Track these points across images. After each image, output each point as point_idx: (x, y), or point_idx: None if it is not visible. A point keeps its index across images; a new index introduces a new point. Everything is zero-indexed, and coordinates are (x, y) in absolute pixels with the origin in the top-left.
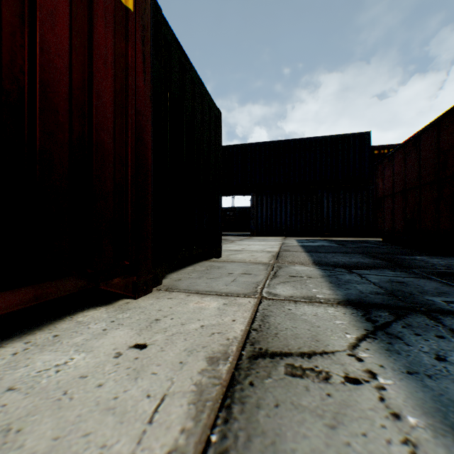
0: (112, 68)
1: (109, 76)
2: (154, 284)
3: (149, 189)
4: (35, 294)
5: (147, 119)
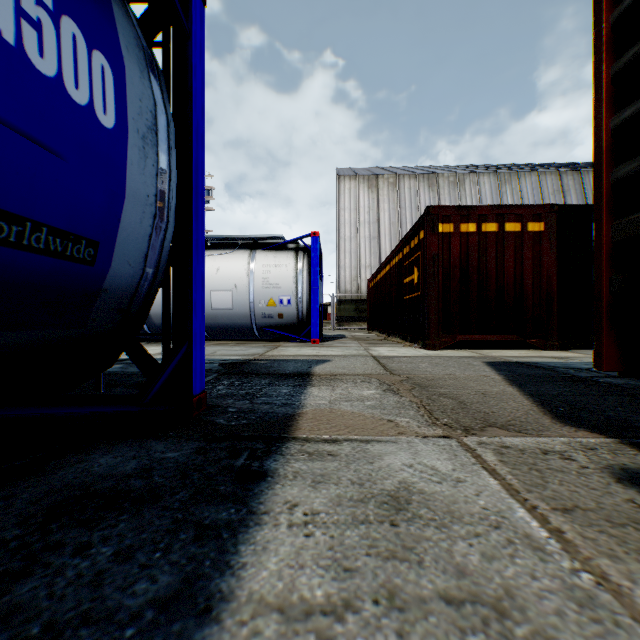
0: (530, 261)
1: (529, 265)
2: (561, 349)
3: (553, 302)
4: (503, 337)
5: (552, 270)
